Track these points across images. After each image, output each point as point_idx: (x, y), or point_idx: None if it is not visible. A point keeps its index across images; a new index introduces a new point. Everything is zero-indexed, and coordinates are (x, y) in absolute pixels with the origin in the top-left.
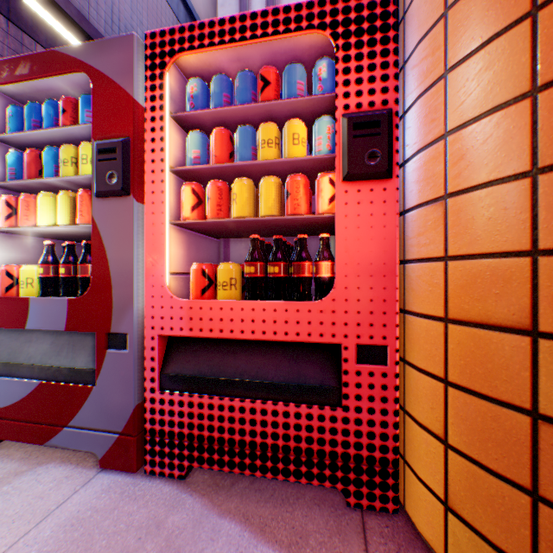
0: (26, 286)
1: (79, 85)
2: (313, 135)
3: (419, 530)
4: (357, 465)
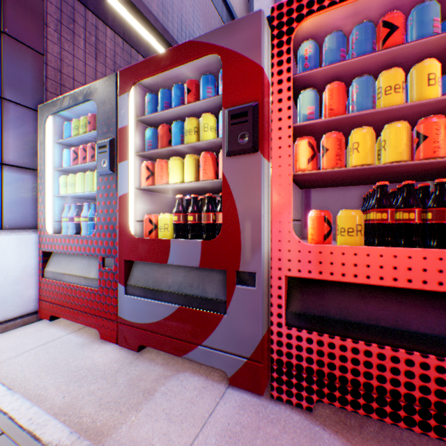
0: (163, 230)
1: (198, 68)
2: None
3: None
4: None
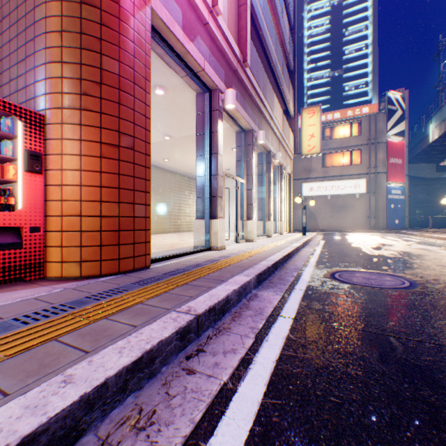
0: None
1: None
2: (4, 146)
3: (54, 276)
4: (31, 266)
